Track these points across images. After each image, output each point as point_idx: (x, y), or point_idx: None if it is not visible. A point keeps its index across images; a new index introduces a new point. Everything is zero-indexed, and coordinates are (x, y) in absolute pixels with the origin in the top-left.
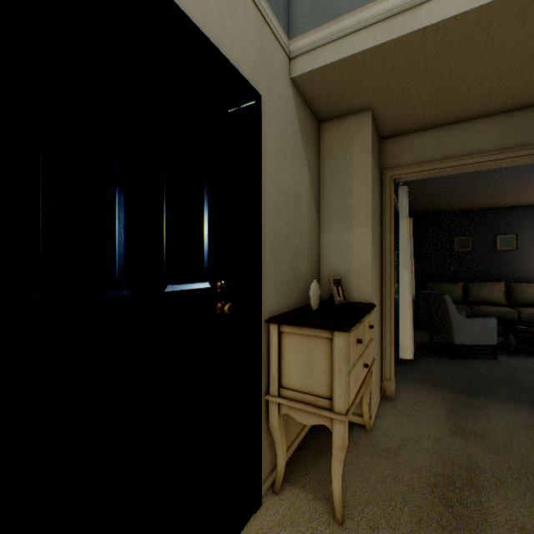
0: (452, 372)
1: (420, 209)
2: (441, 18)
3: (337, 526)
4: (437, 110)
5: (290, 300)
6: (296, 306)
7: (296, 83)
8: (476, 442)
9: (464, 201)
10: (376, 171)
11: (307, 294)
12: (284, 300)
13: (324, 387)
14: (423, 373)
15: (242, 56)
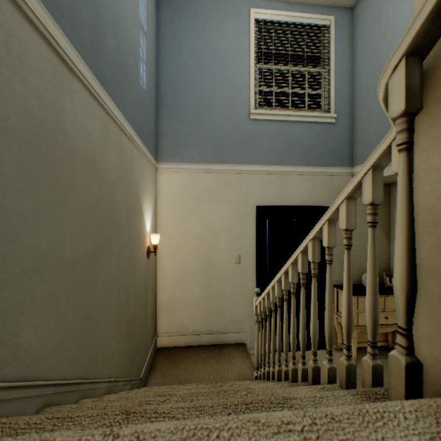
0: None
1: None
2: None
3: None
4: None
5: (353, 279)
6: (359, 283)
7: None
8: None
9: None
10: None
11: None
12: None
13: None
14: None
15: (318, 198)
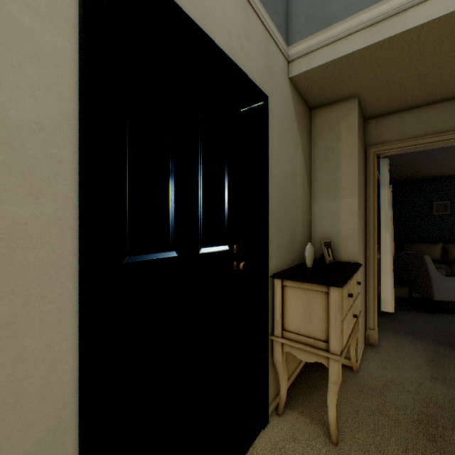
0: (432, 325)
1: (399, 177)
2: (426, 20)
3: (332, 446)
4: (419, 93)
5: (288, 259)
6: (293, 264)
7: (293, 81)
8: None
9: (443, 169)
10: (361, 148)
11: (301, 254)
12: (284, 259)
13: (321, 332)
14: (404, 325)
15: (254, 68)
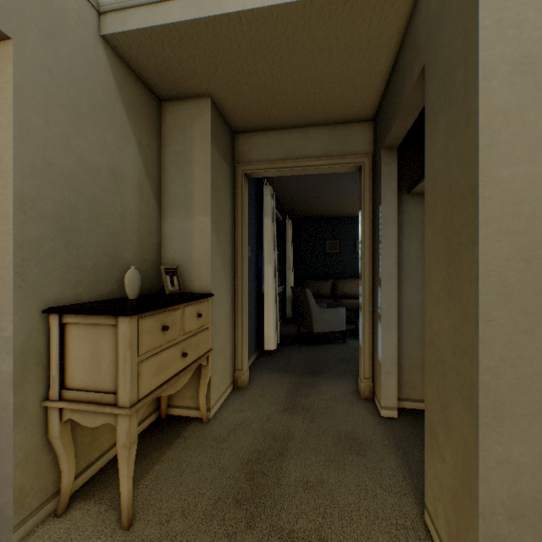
0: (307, 357)
1: (299, 213)
2: (241, 9)
3: (122, 532)
4: (274, 111)
5: (102, 290)
6: (114, 297)
7: (112, 44)
8: (301, 415)
9: (331, 208)
10: (224, 162)
11: None
12: (89, 289)
13: (112, 381)
14: (282, 361)
15: None
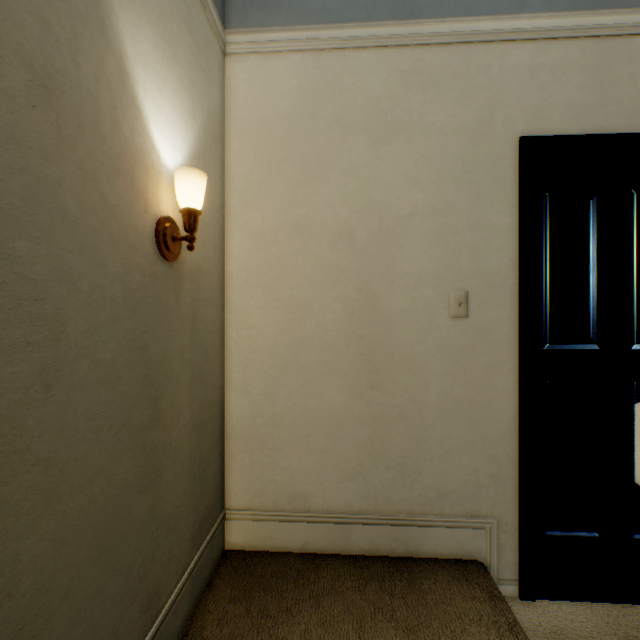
0: None
1: None
2: None
3: None
4: None
5: None
6: None
7: None
8: None
9: None
10: None
11: None
12: None
13: None
14: None
15: None
